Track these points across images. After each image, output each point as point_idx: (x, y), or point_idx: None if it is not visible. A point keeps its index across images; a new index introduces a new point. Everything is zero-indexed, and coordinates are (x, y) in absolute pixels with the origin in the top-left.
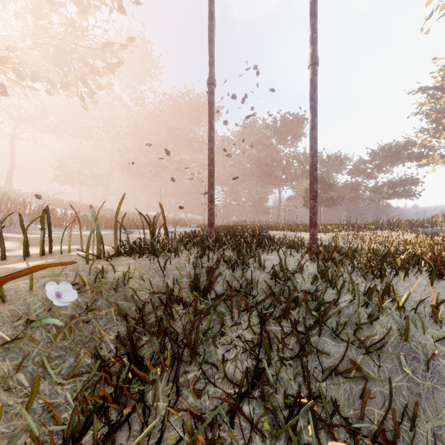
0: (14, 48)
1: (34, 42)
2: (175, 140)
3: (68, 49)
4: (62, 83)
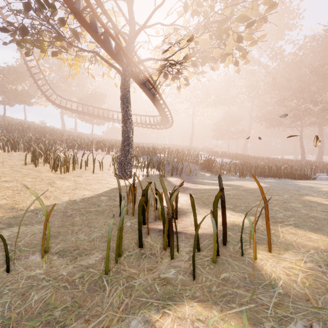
0: (191, 38)
1: (203, 27)
2: (321, 78)
3: (225, 25)
4: (221, 57)
